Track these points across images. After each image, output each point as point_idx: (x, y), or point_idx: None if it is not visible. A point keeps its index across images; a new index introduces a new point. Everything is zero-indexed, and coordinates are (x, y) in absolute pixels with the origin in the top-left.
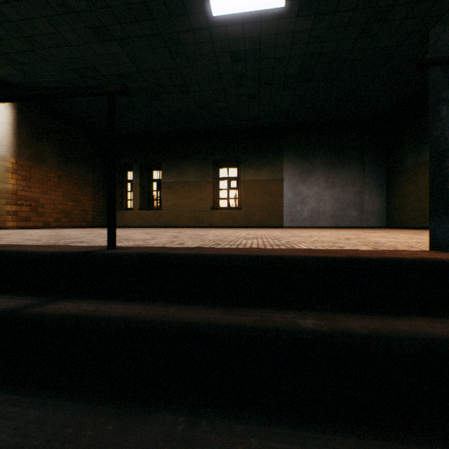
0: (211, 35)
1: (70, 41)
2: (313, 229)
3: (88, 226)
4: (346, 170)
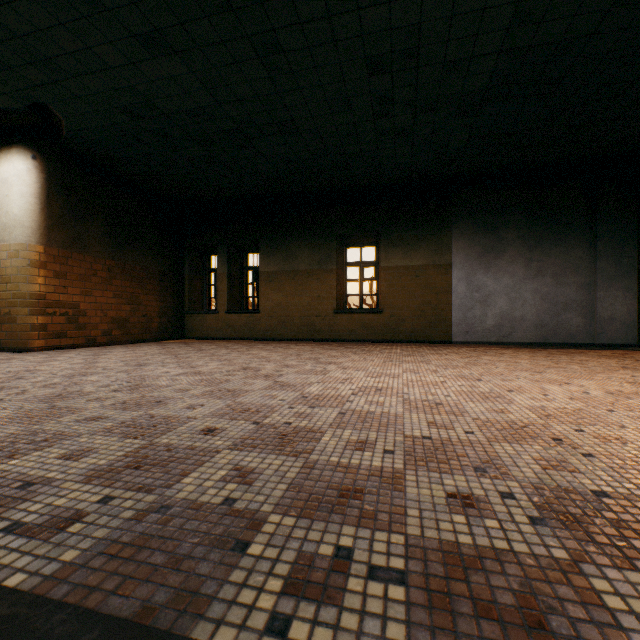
0: (333, 29)
1: (108, 62)
2: (506, 351)
3: (153, 340)
4: (563, 248)
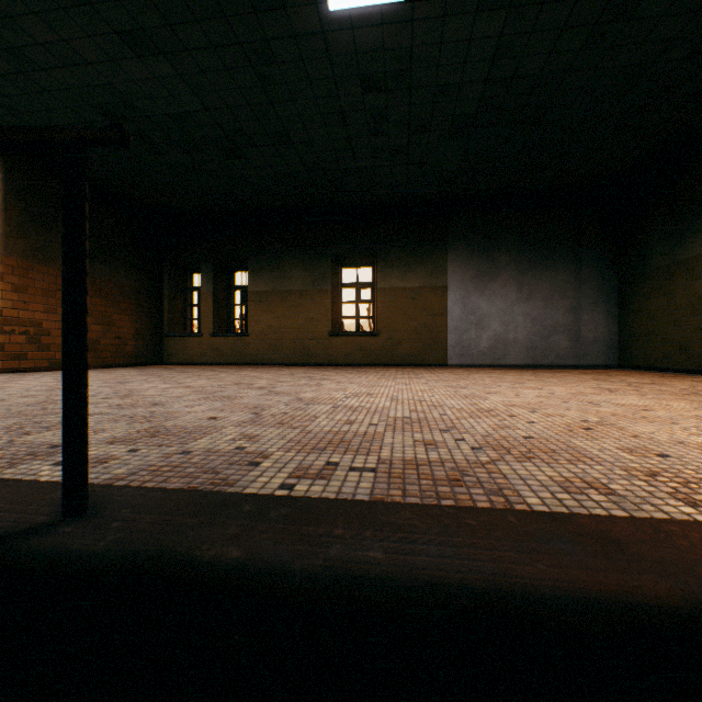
0: (327, 45)
1: (85, 57)
2: (498, 371)
3: (128, 365)
4: (552, 273)
